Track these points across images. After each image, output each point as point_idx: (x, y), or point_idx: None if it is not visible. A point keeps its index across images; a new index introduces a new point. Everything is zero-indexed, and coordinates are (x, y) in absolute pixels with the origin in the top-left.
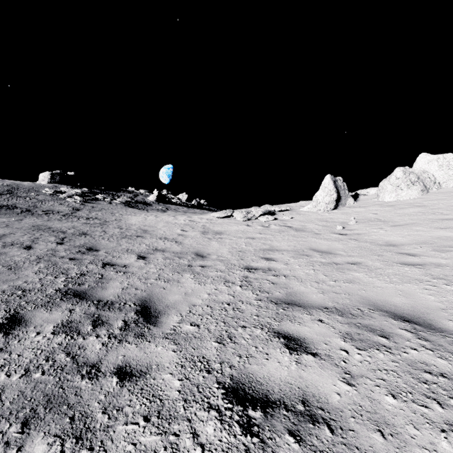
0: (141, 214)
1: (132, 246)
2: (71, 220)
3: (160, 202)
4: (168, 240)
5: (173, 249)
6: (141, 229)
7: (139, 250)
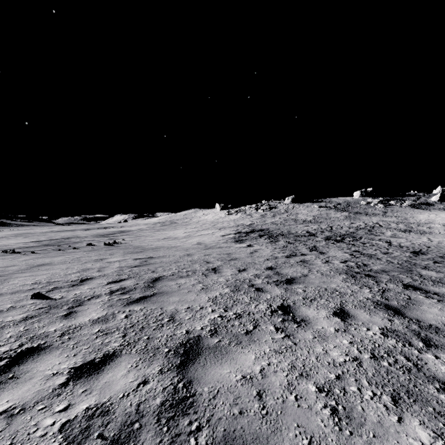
0: (425, 213)
1: (423, 226)
2: (388, 218)
3: (442, 201)
4: (439, 224)
5: (441, 227)
6: (426, 221)
7: (427, 227)
